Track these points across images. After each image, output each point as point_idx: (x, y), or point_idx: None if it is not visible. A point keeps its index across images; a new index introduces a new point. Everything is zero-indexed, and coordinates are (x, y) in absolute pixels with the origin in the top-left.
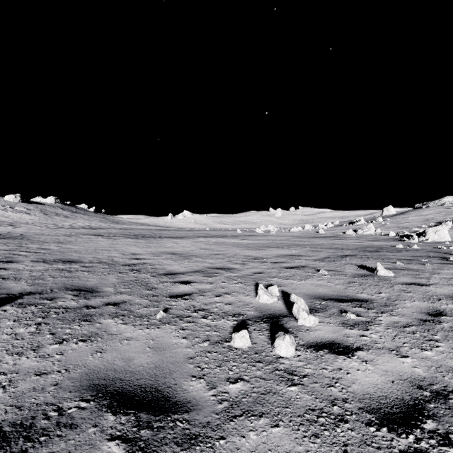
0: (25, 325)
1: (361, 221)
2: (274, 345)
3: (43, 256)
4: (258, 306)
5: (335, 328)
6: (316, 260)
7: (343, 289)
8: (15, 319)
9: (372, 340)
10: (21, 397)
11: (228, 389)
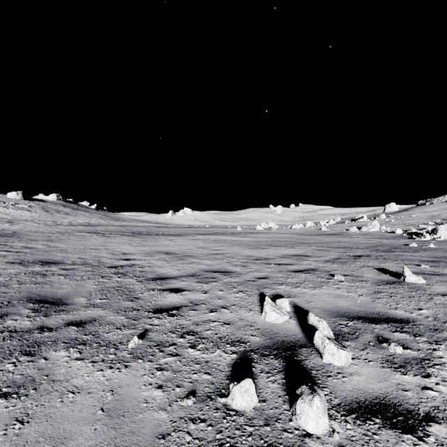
0: None
1: (363, 218)
2: (296, 411)
3: (23, 256)
4: (265, 328)
5: (380, 371)
6: (326, 261)
7: (370, 303)
8: None
9: (444, 397)
10: None
11: None
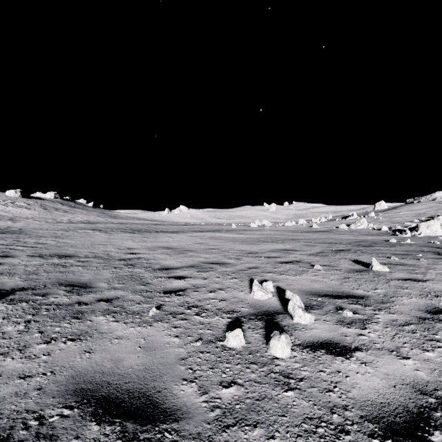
0: (14, 323)
1: (354, 215)
2: (270, 345)
3: (39, 251)
4: (253, 303)
5: (332, 327)
6: (310, 254)
7: (339, 285)
8: (4, 316)
9: (371, 339)
10: (1, 403)
11: (221, 394)
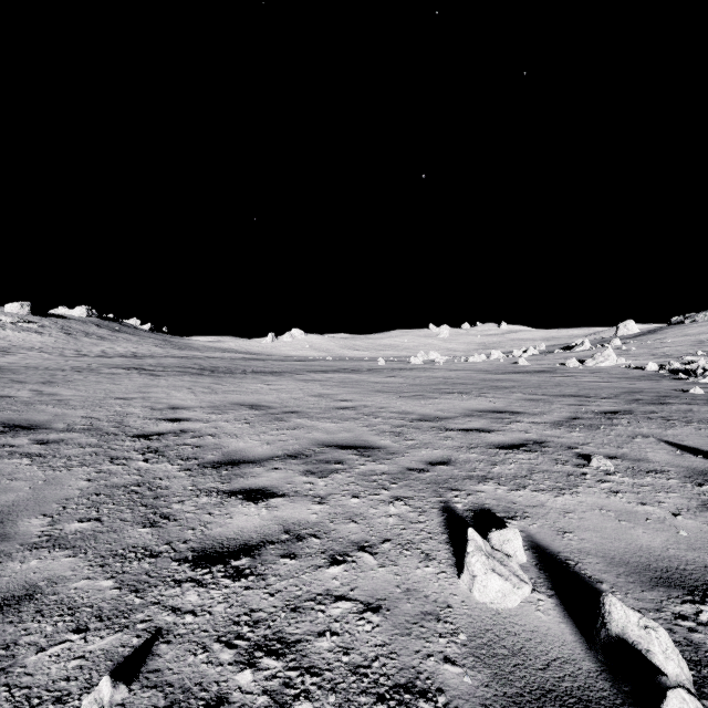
0: None
1: (585, 344)
2: None
3: None
4: (478, 630)
5: None
6: (555, 424)
7: None
8: None
9: None
10: None
11: None
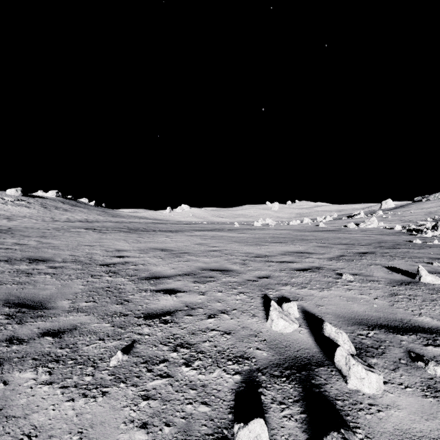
0: None
1: (360, 214)
2: None
3: (11, 253)
4: (272, 340)
5: (423, 403)
6: (330, 258)
7: (389, 307)
8: None
9: None
10: None
11: None
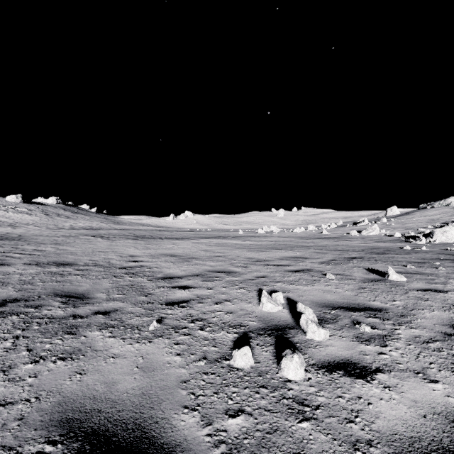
0: (1, 339)
1: (365, 221)
2: (281, 366)
3: (37, 258)
4: (262, 316)
5: (349, 344)
6: (321, 262)
7: (353, 296)
8: None
9: (393, 359)
10: None
11: (227, 426)
